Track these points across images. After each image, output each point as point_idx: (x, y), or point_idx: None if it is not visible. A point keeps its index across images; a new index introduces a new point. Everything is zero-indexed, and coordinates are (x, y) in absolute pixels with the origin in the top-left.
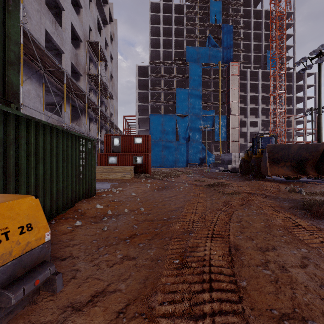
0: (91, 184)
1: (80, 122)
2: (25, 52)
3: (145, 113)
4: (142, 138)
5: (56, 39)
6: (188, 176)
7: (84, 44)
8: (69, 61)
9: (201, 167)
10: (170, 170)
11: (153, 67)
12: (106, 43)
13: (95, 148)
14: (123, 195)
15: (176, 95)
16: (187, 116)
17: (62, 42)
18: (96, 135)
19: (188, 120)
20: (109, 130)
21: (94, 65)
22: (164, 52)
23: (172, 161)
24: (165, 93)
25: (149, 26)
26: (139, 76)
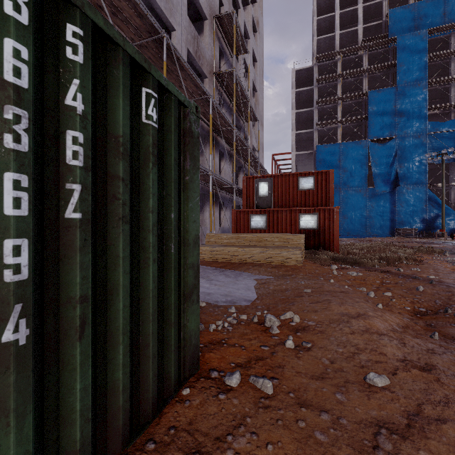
0: (168, 331)
1: (204, 157)
2: (93, 5)
3: (306, 147)
4: (314, 179)
5: (159, 0)
6: (451, 262)
7: (211, 24)
8: (184, 46)
9: (427, 237)
10: (366, 242)
11: (321, 65)
12: (245, 36)
13: (196, 149)
14: (325, 385)
15: (368, 104)
16: (391, 140)
17: (169, 9)
18: (231, 181)
19: (395, 146)
20: (251, 174)
21: (227, 64)
22: (342, 37)
23: (359, 225)
24: (344, 106)
25: (313, 1)
26: (296, 89)
